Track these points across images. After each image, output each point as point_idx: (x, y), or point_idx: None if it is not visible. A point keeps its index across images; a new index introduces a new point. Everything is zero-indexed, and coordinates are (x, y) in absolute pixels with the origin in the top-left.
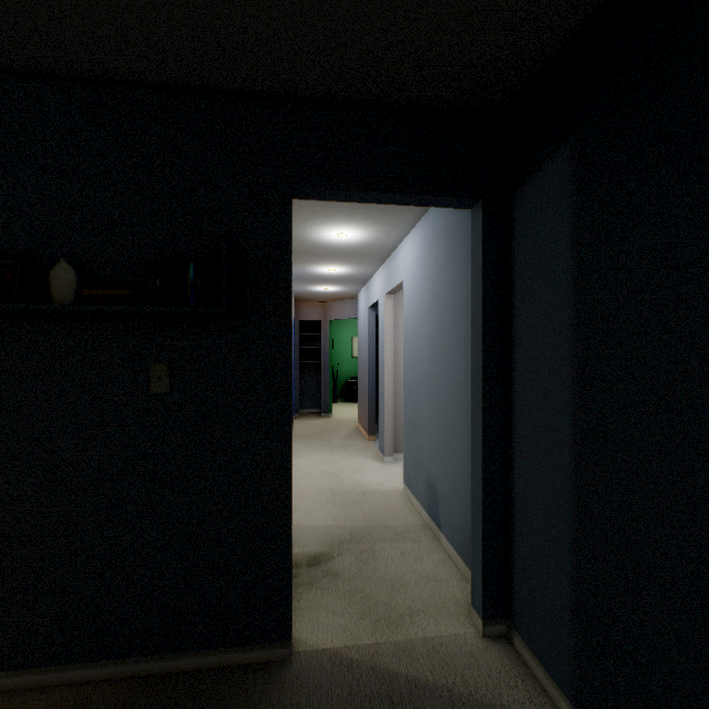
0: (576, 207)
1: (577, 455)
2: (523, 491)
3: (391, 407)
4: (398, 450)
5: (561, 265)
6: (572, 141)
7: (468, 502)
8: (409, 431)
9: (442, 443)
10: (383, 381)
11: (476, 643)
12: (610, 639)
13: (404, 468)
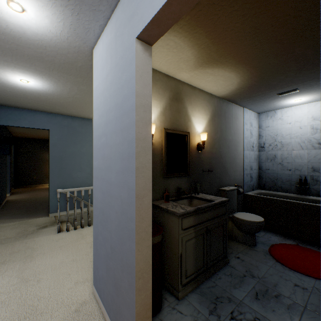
0: None
1: None
2: None
3: None
4: None
5: None
6: None
7: None
8: None
9: None
10: None
11: (1, 224)
12: None
13: None
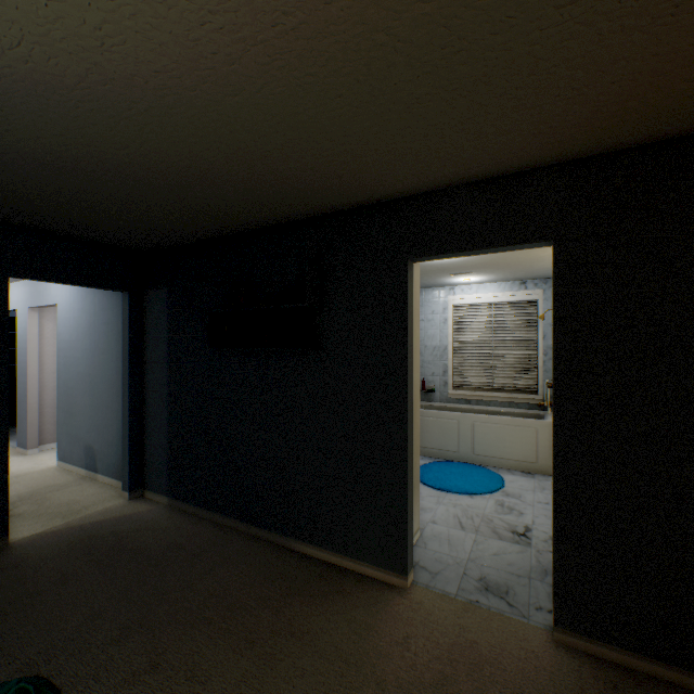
0: (169, 312)
1: (170, 403)
2: (150, 425)
3: (36, 405)
4: (43, 442)
5: (164, 331)
6: (168, 286)
7: (120, 445)
8: (65, 419)
9: (100, 418)
10: (27, 384)
11: (127, 502)
12: (179, 461)
13: (60, 448)
